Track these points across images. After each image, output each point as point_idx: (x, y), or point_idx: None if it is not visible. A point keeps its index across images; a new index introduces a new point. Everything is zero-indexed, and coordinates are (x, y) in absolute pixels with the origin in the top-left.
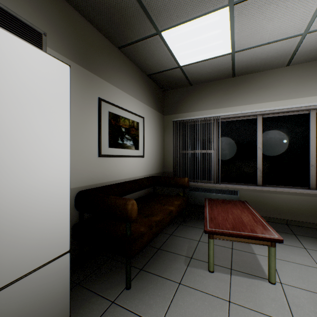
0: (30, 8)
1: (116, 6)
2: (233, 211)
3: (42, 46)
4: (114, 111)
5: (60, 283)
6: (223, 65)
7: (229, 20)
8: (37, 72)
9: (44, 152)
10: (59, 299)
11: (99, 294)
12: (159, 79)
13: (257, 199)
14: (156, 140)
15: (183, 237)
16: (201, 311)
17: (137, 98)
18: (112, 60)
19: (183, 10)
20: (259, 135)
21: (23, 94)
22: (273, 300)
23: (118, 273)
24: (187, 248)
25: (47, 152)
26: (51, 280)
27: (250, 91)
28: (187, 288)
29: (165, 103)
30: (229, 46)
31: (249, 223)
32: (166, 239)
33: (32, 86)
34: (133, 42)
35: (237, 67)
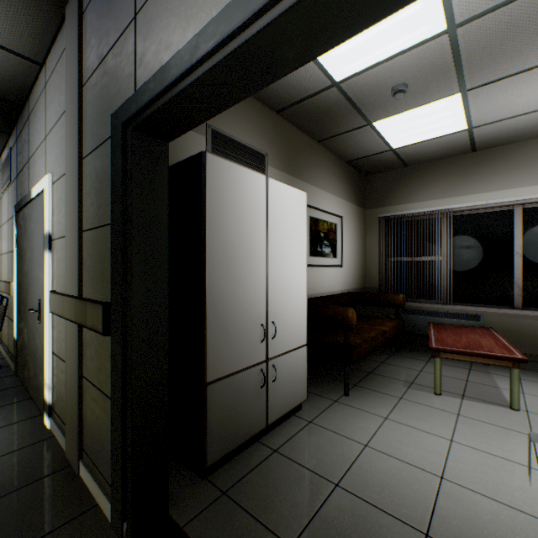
0: (258, 136)
1: (327, 111)
2: (469, 336)
3: (265, 166)
4: (313, 214)
5: (302, 368)
6: (456, 142)
7: (461, 103)
8: (293, 204)
9: (295, 264)
10: (301, 380)
11: (320, 395)
12: (361, 164)
13: (513, 328)
14: (355, 245)
15: (399, 365)
16: (426, 416)
17: (335, 194)
18: (311, 157)
19: (402, 104)
20: (517, 235)
21: (287, 223)
22: (510, 420)
23: (331, 385)
24: (405, 375)
25: (297, 264)
26: (298, 362)
27: (501, 171)
28: (410, 401)
29: (366, 192)
30: (463, 123)
31: (488, 346)
32: (376, 366)
33: (291, 216)
34: (337, 134)
35: (479, 141)
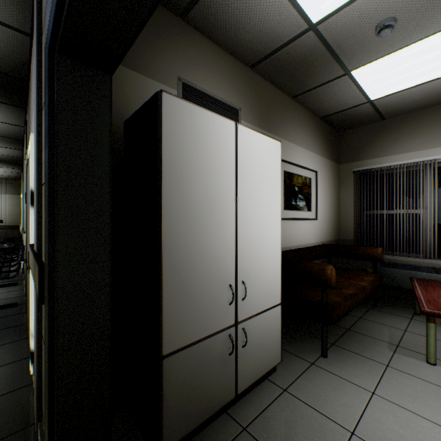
0: (232, 90)
1: (303, 62)
2: None
3: (238, 121)
4: (288, 169)
5: (276, 328)
6: None
7: None
8: (265, 154)
9: (268, 218)
10: (275, 341)
11: (295, 354)
12: (336, 119)
13: None
14: (329, 198)
15: (379, 322)
16: (423, 394)
17: (309, 149)
18: (286, 113)
19: (386, 44)
20: None
21: (259, 174)
22: None
23: (307, 342)
24: (388, 335)
25: (270, 218)
26: (271, 323)
27: None
28: (399, 371)
29: (340, 147)
30: None
31: None
32: (354, 322)
33: (263, 166)
34: (311, 88)
35: None
